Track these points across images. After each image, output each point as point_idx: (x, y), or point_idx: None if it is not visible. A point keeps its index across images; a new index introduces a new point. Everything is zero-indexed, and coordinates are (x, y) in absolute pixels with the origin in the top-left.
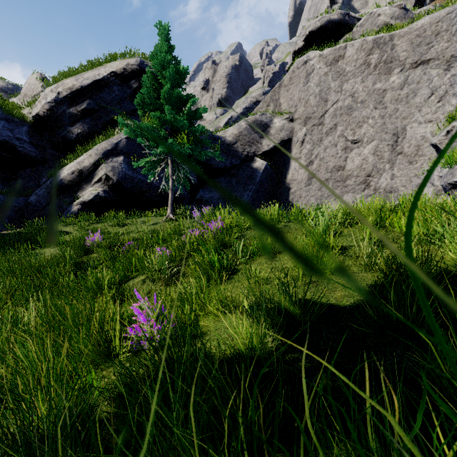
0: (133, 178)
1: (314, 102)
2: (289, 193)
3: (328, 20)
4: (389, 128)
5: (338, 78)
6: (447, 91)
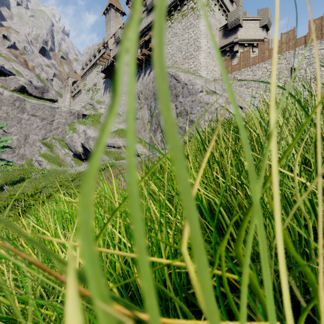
0: None
1: None
2: None
3: None
4: (23, 133)
5: None
6: (42, 127)
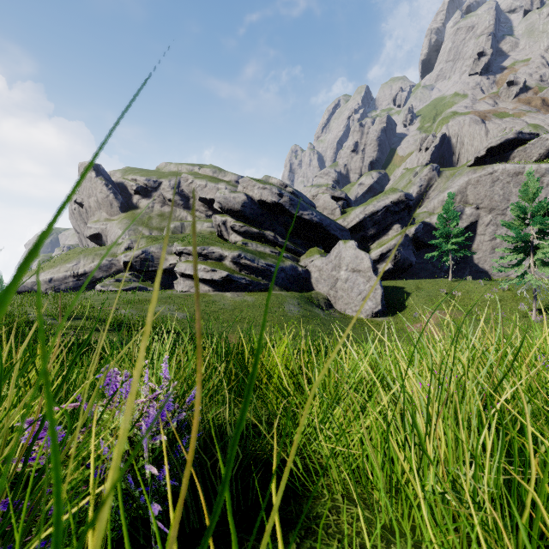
0: (405, 257)
1: (498, 199)
2: (475, 258)
3: (506, 139)
4: None
5: (517, 186)
6: None
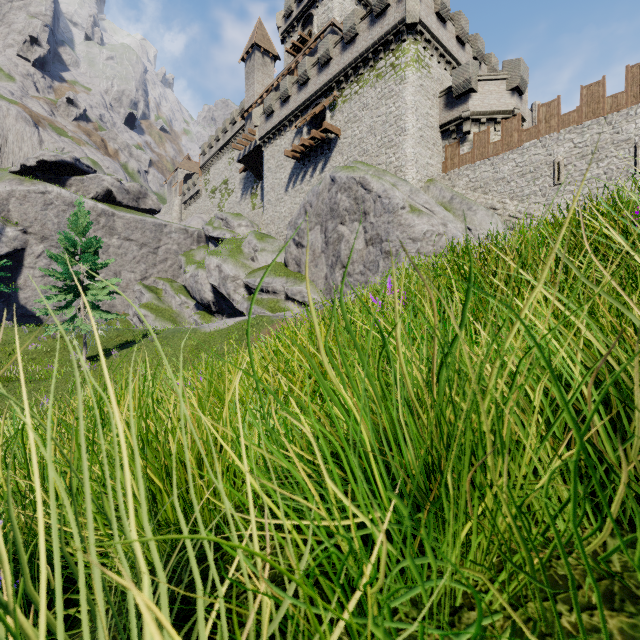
0: None
1: (53, 228)
2: (22, 297)
3: (63, 159)
4: (112, 269)
5: None
6: (141, 259)
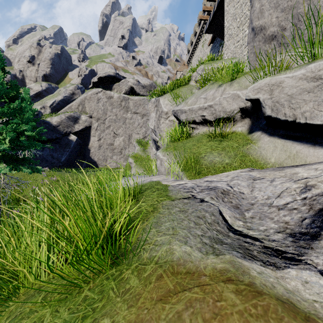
0: None
1: (101, 112)
2: (90, 152)
3: (109, 74)
4: (127, 133)
5: (111, 105)
6: (142, 125)
